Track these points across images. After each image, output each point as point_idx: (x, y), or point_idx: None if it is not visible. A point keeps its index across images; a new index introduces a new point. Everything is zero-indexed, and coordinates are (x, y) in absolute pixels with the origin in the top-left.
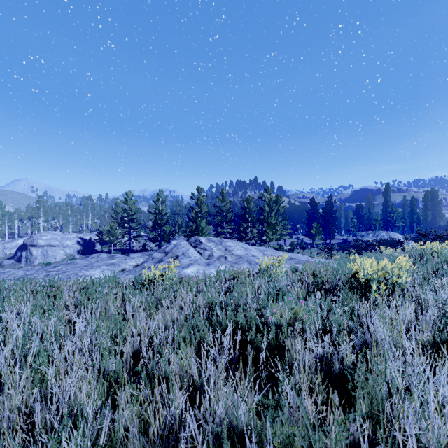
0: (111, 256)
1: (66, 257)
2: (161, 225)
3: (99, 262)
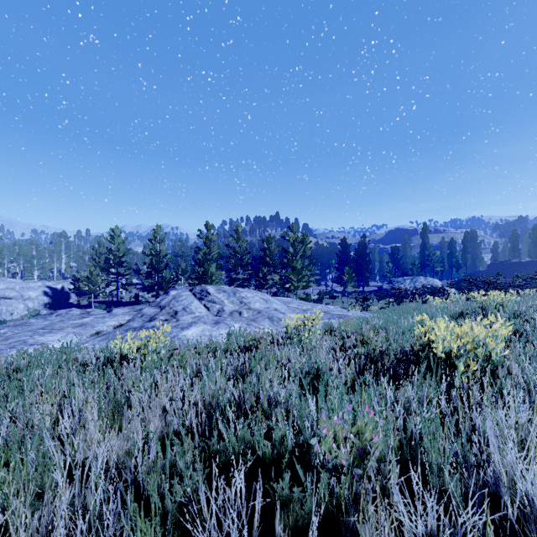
0: (86, 312)
1: (27, 313)
2: (158, 270)
3: (64, 323)
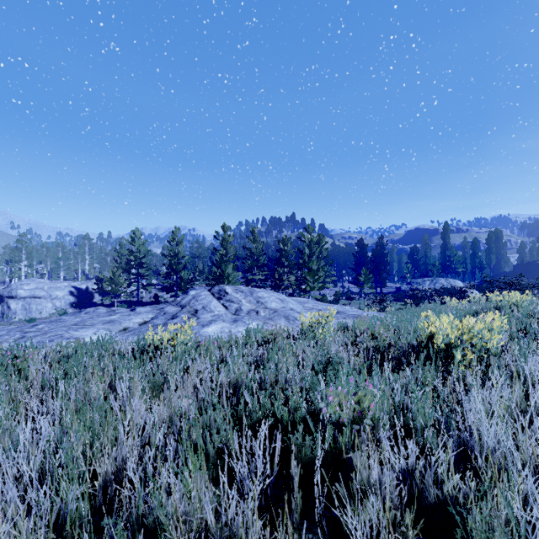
0: (112, 311)
1: (55, 312)
2: (177, 271)
3: (94, 319)
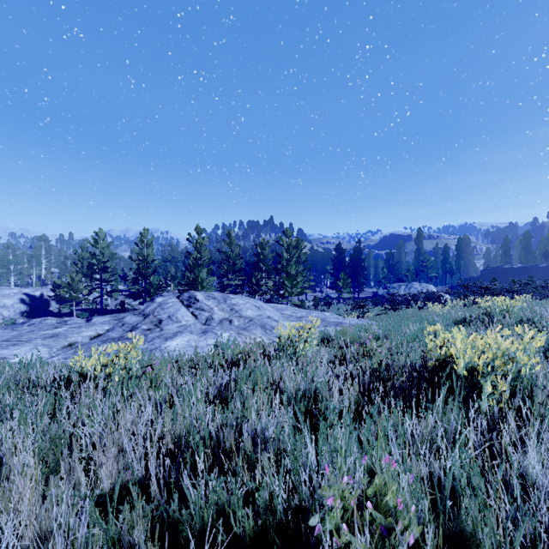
0: (63, 321)
1: (2, 323)
2: (146, 276)
3: (33, 333)
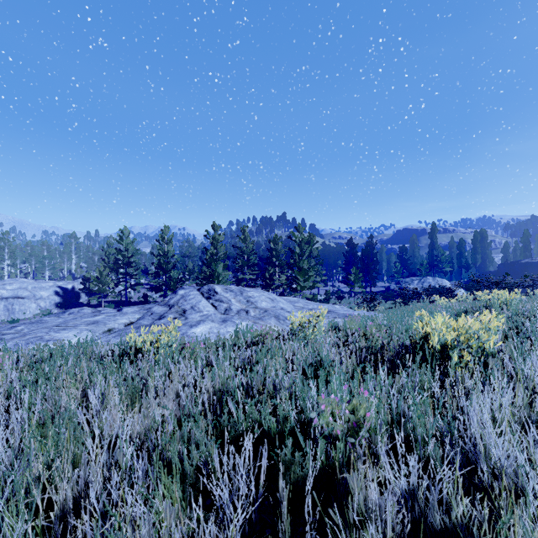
0: (97, 311)
1: (39, 313)
2: (166, 271)
3: (77, 320)
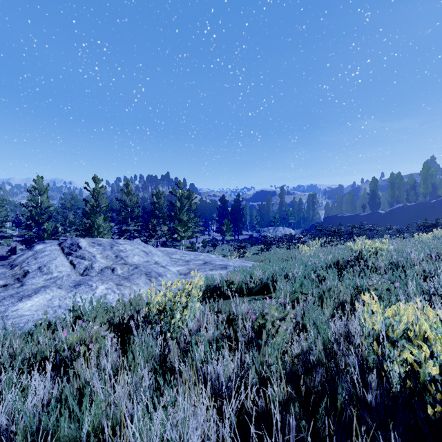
0: None
1: None
2: (40, 222)
3: None
